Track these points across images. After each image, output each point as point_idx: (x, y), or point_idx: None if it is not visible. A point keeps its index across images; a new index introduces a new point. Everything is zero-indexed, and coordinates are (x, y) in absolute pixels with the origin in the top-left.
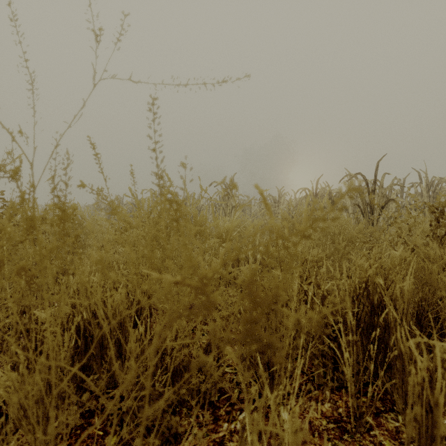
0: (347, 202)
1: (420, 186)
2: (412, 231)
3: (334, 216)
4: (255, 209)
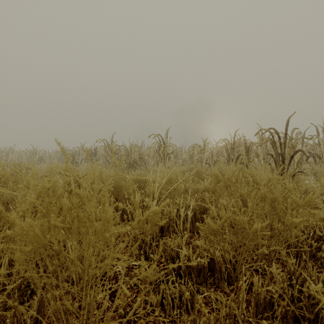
0: (258, 150)
1: (318, 138)
2: (318, 177)
3: (268, 176)
4: (185, 154)
